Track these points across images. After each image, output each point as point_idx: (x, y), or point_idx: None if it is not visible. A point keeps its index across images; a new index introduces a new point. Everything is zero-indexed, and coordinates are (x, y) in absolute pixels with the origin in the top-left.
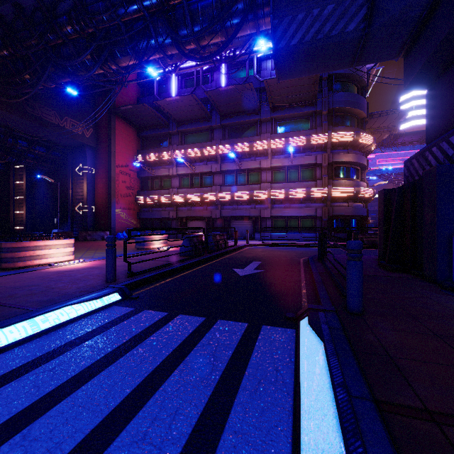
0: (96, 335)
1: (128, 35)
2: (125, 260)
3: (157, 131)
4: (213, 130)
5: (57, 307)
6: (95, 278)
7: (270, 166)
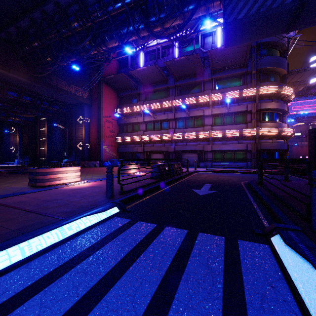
0: (109, 241)
1: (114, 25)
2: (118, 182)
3: (130, 92)
4: (169, 90)
5: (78, 217)
6: (98, 195)
7: (211, 113)
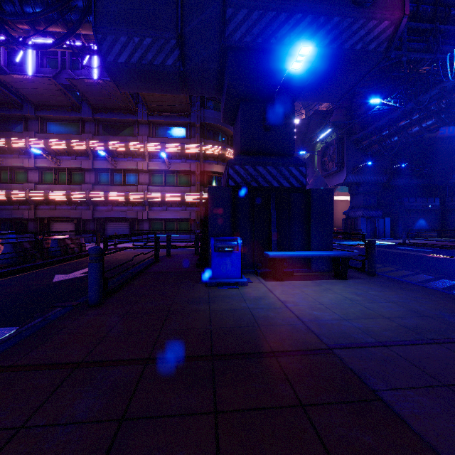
0: None
1: None
2: None
3: (6, 111)
4: (85, 123)
5: None
6: None
7: (148, 168)
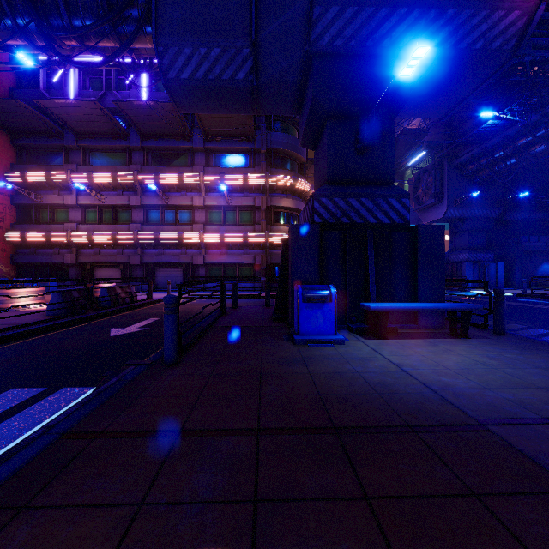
0: None
1: None
2: None
3: (46, 141)
4: (132, 152)
5: None
6: None
7: (204, 204)
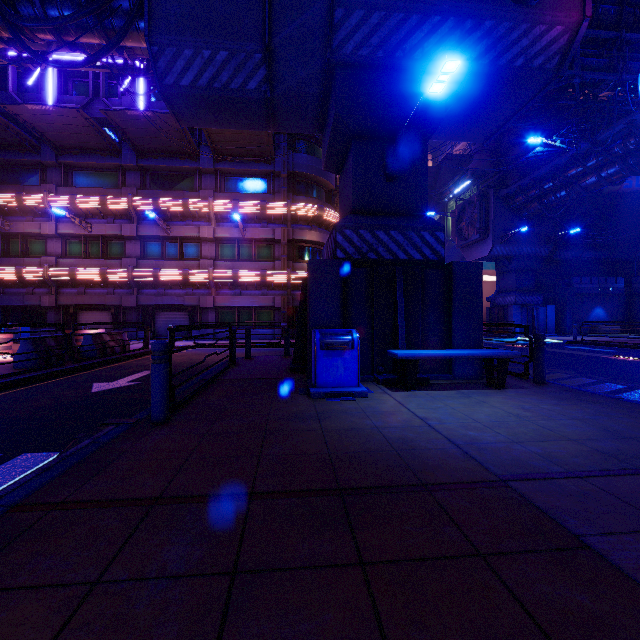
0: None
1: None
2: None
3: (16, 156)
4: (126, 172)
5: None
6: None
7: (214, 236)
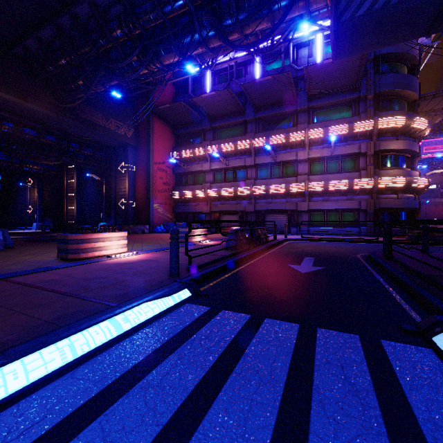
0: (186, 339)
1: (173, 32)
2: (186, 254)
3: (192, 128)
4: (247, 124)
5: (136, 303)
6: (156, 271)
7: (307, 157)
